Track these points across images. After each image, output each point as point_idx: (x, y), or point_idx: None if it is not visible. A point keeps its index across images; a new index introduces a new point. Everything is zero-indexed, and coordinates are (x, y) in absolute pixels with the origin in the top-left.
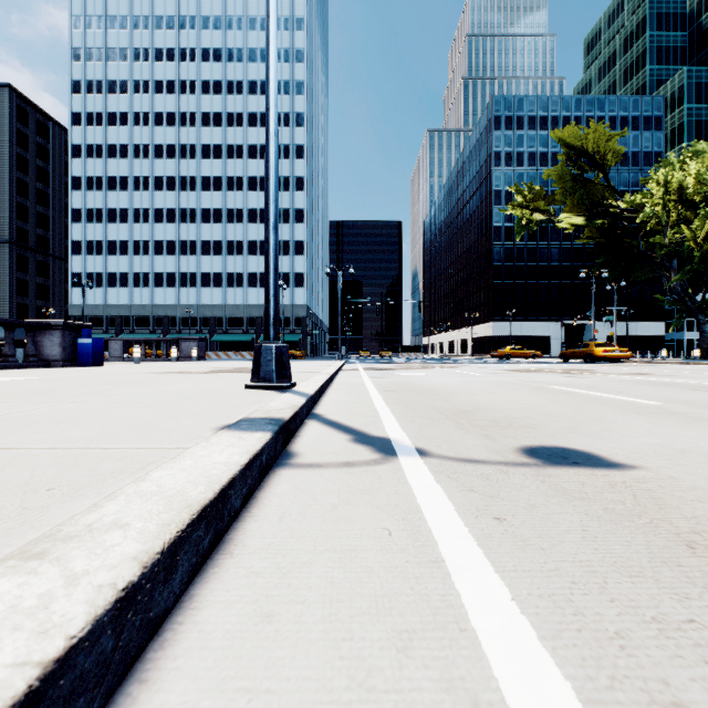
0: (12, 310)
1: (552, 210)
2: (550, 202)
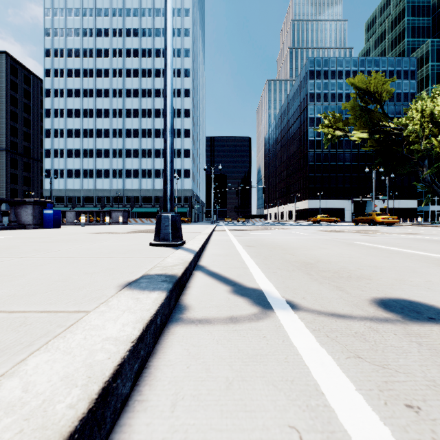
0: (8, 192)
1: (347, 129)
2: (345, 124)
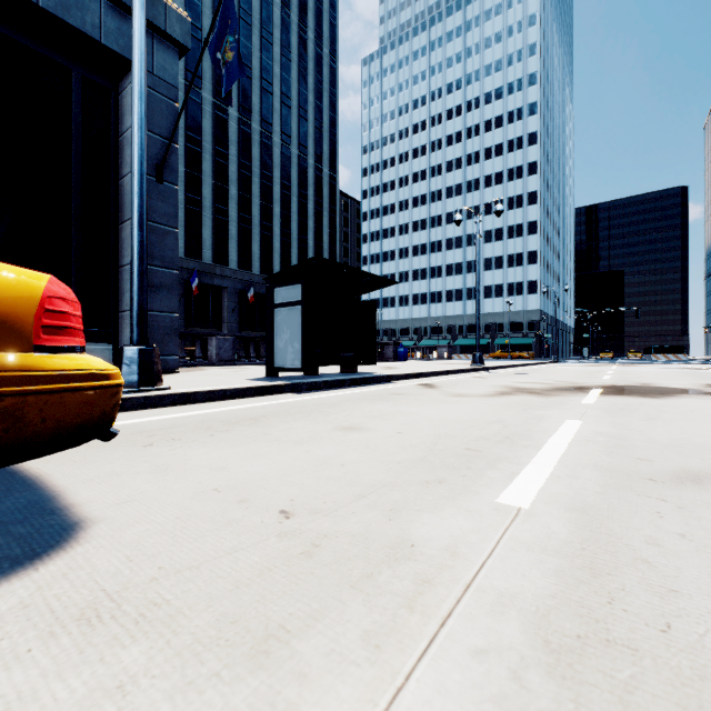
0: None
1: None
2: None
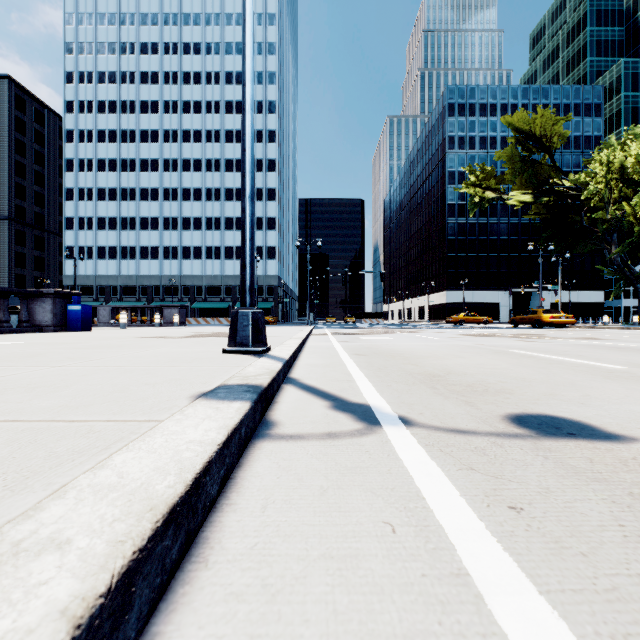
0: (11, 280)
1: (502, 189)
2: (500, 182)
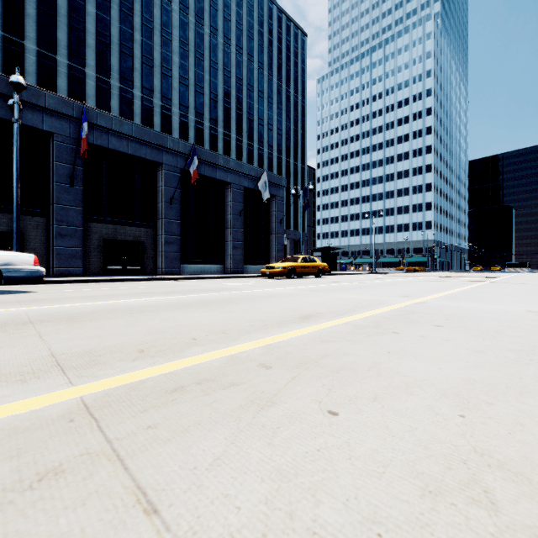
0: None
1: None
2: None
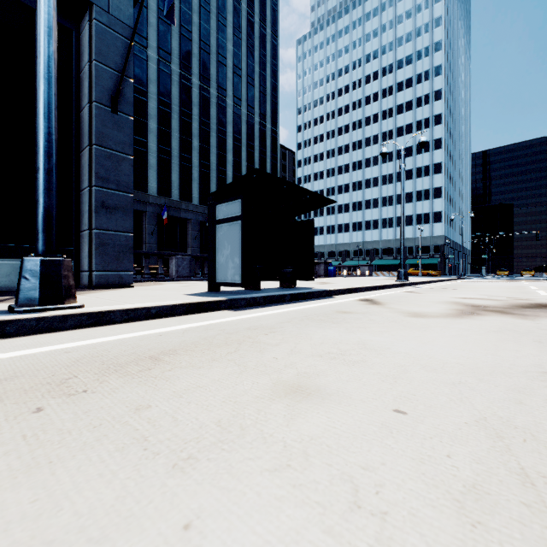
0: None
1: None
2: None
